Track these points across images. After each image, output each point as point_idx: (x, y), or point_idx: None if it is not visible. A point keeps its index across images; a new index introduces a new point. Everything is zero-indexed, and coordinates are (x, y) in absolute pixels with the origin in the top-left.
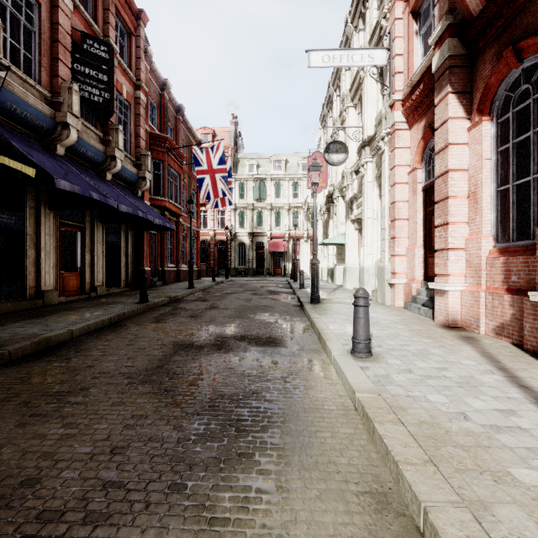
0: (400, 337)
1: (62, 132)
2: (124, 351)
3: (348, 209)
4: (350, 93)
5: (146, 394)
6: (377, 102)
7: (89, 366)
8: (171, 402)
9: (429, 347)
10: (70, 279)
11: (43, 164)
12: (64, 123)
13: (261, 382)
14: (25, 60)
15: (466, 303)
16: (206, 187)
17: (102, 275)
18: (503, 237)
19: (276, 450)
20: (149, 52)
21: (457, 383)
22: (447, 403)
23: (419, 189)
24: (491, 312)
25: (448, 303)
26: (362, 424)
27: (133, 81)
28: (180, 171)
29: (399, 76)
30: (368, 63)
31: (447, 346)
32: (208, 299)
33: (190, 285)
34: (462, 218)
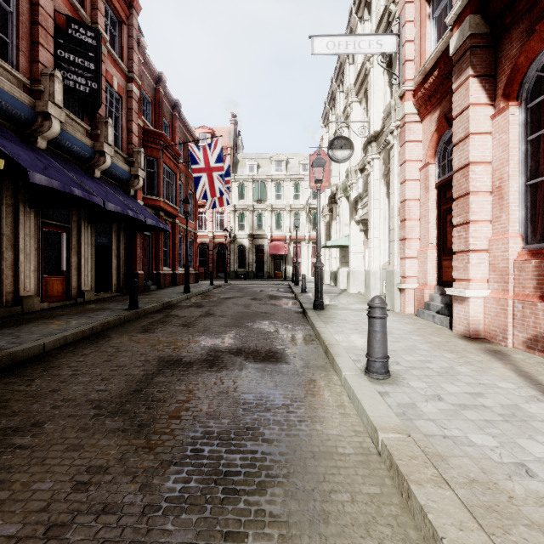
0: (418, 351)
1: (43, 123)
2: (100, 370)
3: (352, 210)
4: (355, 87)
5: (114, 432)
6: (385, 94)
7: (52, 391)
8: (144, 444)
9: (454, 364)
10: (54, 283)
11: (17, 156)
12: (45, 114)
13: (258, 413)
14: (1, 44)
15: (491, 312)
16: (203, 187)
17: (91, 279)
18: (532, 237)
19: (277, 526)
20: (142, 43)
21: (501, 416)
22: (498, 448)
23: (432, 186)
24: (521, 322)
25: (469, 311)
26: (390, 477)
27: (125, 72)
28: (176, 169)
29: (410, 63)
30: (376, 50)
31: (475, 363)
32: (204, 305)
33: (186, 289)
34: (485, 216)
